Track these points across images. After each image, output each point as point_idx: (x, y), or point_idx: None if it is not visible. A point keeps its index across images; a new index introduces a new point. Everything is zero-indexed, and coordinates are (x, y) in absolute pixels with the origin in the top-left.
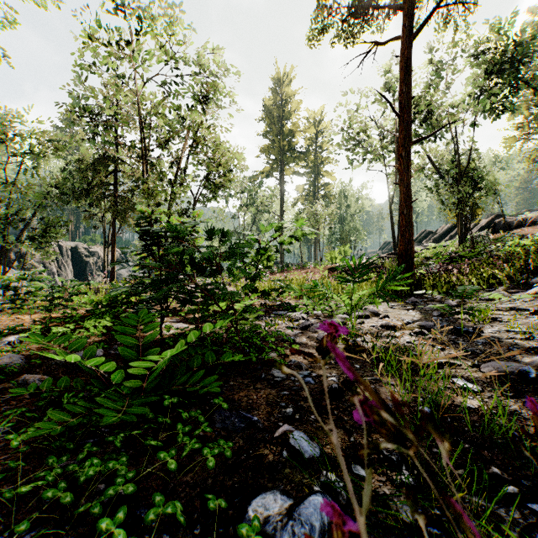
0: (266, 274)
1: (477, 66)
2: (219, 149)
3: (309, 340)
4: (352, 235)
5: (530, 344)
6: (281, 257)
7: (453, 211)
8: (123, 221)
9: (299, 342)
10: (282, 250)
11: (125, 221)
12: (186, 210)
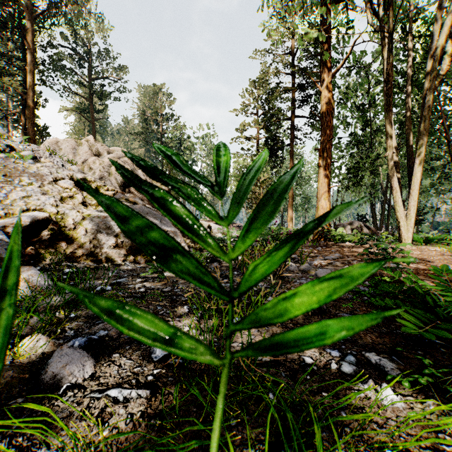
0: None
1: None
2: None
3: None
4: None
5: None
6: None
7: None
8: None
9: None
10: None
11: None
12: None
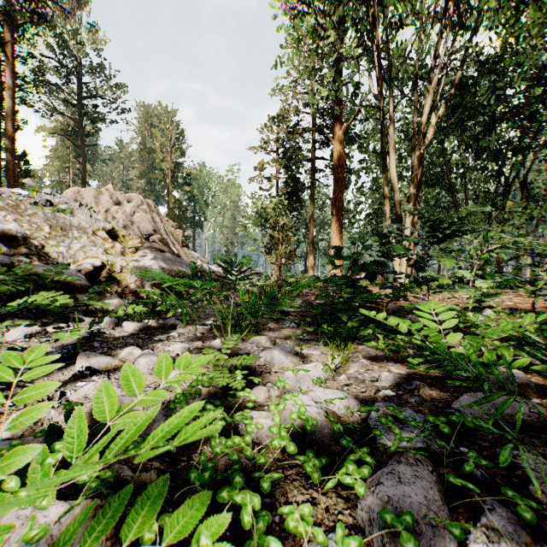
0: None
1: None
2: None
3: (283, 341)
4: None
5: (56, 343)
6: None
7: None
8: None
9: (293, 337)
10: None
11: None
12: None
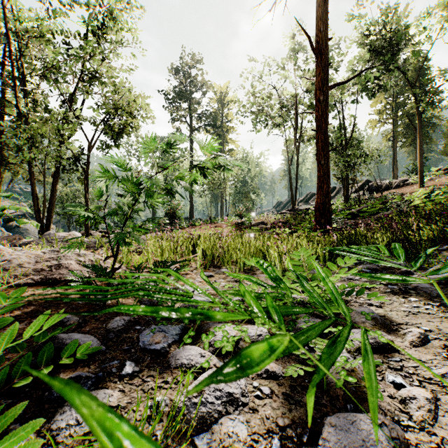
0: (174, 229)
1: (363, 46)
2: (120, 91)
3: None
4: (253, 195)
5: None
6: (191, 213)
7: (344, 172)
8: (6, 169)
9: None
10: (192, 206)
11: (10, 169)
12: (79, 156)
